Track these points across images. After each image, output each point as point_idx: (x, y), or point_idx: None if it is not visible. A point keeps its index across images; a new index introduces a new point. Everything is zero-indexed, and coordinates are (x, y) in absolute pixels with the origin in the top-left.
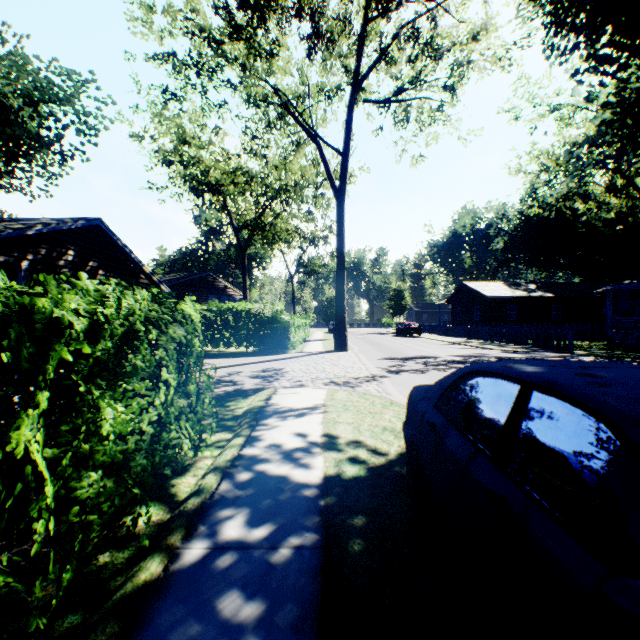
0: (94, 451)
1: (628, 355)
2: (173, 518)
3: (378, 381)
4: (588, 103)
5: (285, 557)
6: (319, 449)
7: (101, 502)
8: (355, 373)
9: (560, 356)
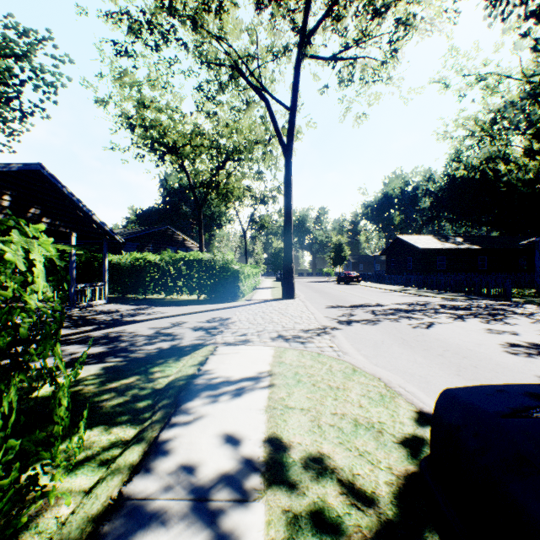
0: None
1: None
2: None
3: (330, 335)
4: (535, 53)
5: None
6: (259, 479)
7: None
8: (304, 324)
9: (503, 304)
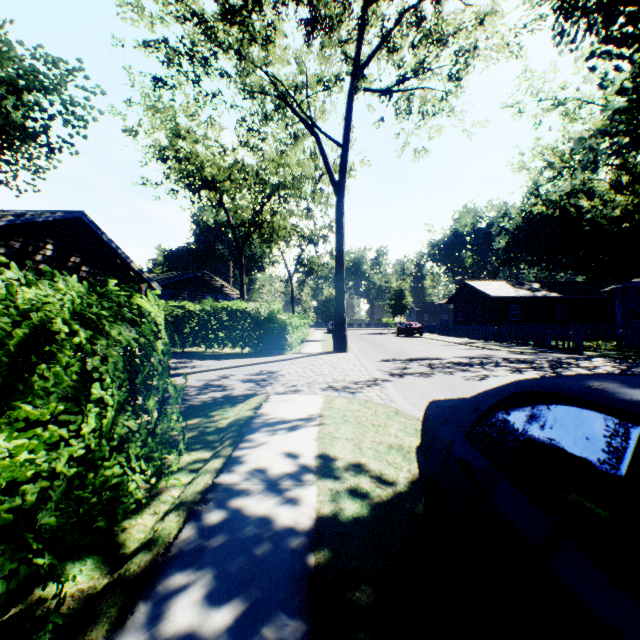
0: None
1: None
2: (107, 588)
3: (380, 386)
4: (602, 90)
5: None
6: (312, 475)
7: None
8: (355, 376)
9: (571, 357)
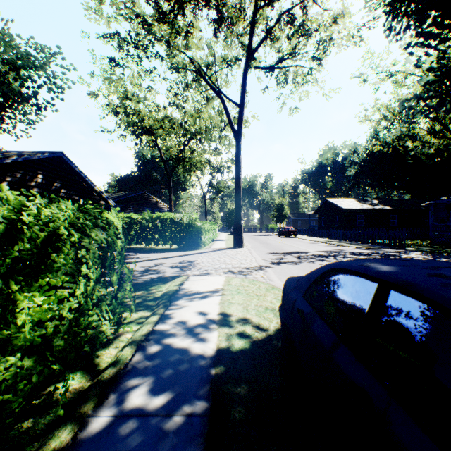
0: (13, 337)
1: (445, 251)
2: (91, 387)
3: (264, 270)
4: (417, 68)
5: (177, 425)
6: (215, 325)
7: (17, 382)
8: (247, 264)
9: (396, 251)
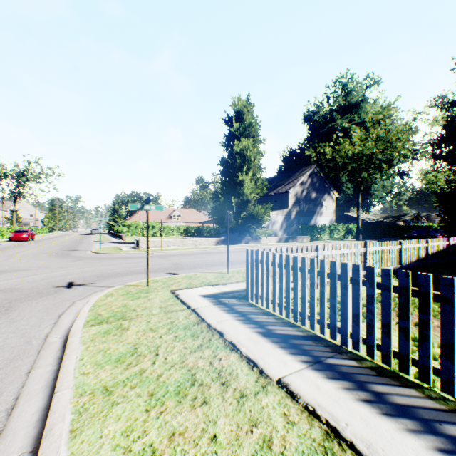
0: None
1: None
2: None
3: None
4: None
5: None
6: None
7: None
8: None
9: None
